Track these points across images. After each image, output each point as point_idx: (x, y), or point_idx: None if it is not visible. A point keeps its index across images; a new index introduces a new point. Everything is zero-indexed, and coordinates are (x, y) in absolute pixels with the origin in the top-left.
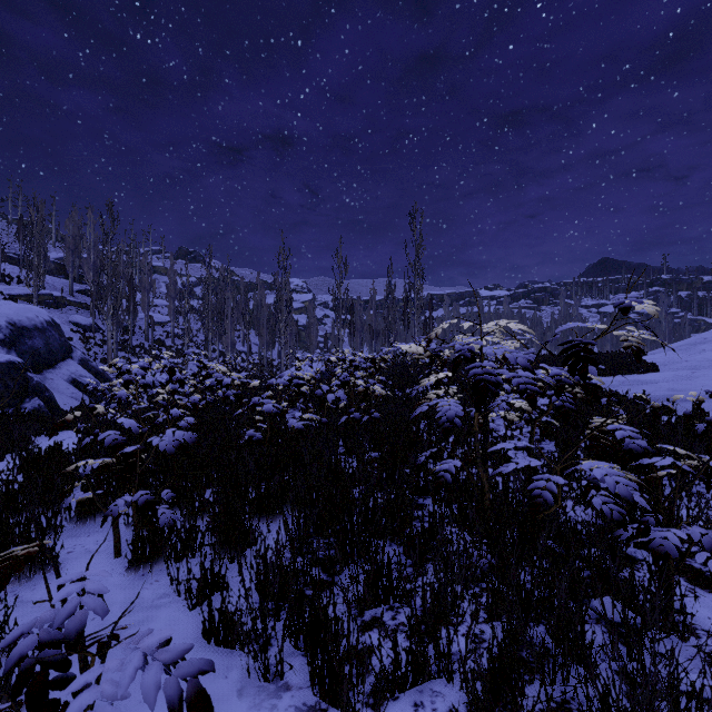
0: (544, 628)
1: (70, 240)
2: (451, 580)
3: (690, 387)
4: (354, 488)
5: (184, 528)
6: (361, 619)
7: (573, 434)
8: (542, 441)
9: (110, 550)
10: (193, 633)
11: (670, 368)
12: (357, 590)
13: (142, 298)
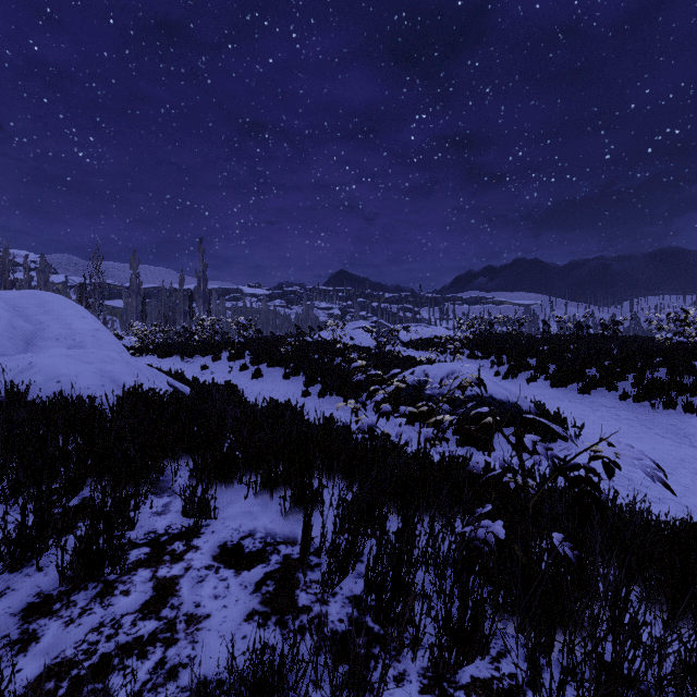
0: None
1: None
2: None
3: None
4: None
5: None
6: None
7: None
8: None
9: None
10: None
11: None
12: None
13: None
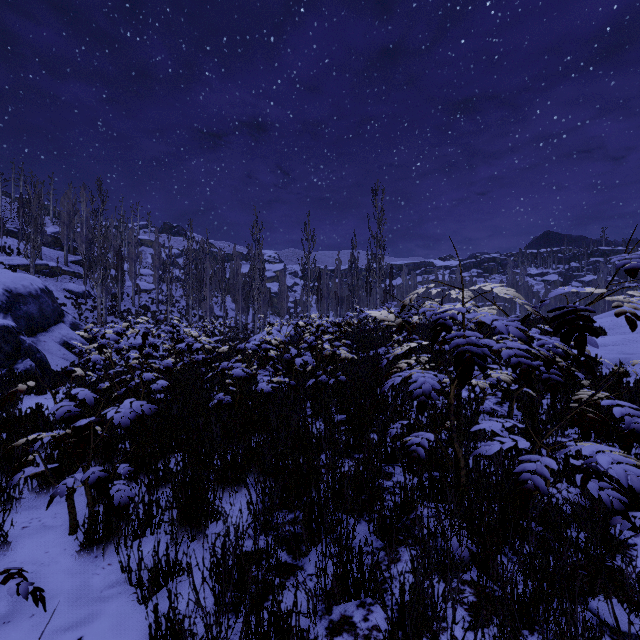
0: (540, 637)
1: (65, 216)
2: (431, 581)
3: (639, 350)
4: (321, 454)
5: (142, 504)
6: (328, 617)
7: (535, 398)
8: (503, 403)
9: (67, 525)
10: (139, 636)
11: (617, 332)
12: (324, 582)
13: (130, 268)
